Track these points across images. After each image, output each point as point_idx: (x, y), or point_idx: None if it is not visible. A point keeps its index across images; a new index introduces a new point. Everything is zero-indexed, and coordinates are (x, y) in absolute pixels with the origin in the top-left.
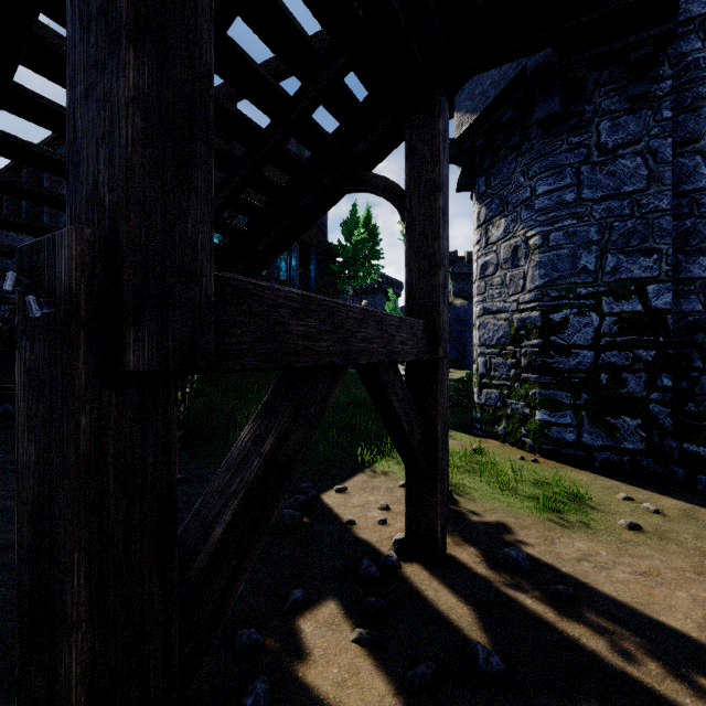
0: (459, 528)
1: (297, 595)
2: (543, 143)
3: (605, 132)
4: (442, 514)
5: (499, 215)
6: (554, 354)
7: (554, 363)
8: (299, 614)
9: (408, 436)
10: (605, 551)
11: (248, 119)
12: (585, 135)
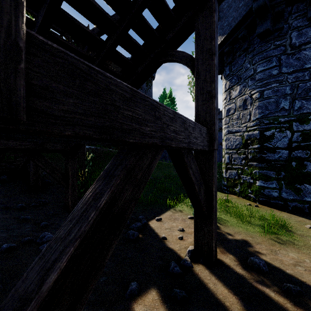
0: (222, 243)
1: (133, 286)
2: (260, 46)
3: (294, 38)
4: (215, 237)
5: (236, 84)
6: (266, 152)
7: (266, 157)
8: (134, 300)
9: (198, 193)
10: (308, 259)
11: (107, 14)
12: (283, 40)
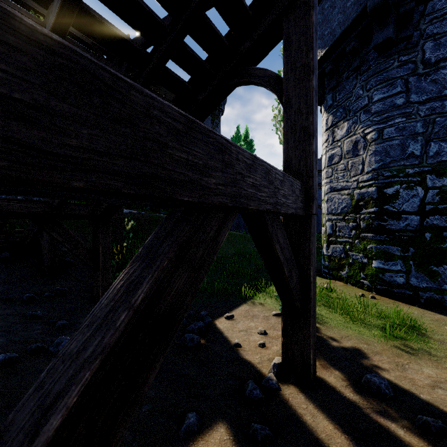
0: (323, 352)
1: (191, 419)
2: (378, 63)
3: (428, 51)
4: (314, 344)
5: (342, 120)
6: (387, 218)
7: (387, 225)
8: (192, 441)
9: (288, 279)
10: None
11: (152, 12)
12: (412, 54)
